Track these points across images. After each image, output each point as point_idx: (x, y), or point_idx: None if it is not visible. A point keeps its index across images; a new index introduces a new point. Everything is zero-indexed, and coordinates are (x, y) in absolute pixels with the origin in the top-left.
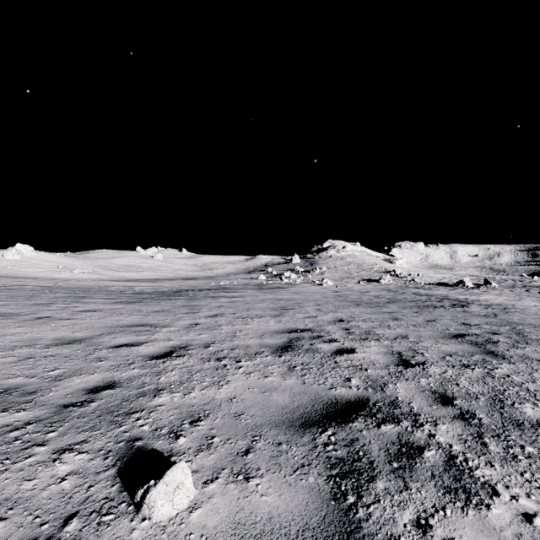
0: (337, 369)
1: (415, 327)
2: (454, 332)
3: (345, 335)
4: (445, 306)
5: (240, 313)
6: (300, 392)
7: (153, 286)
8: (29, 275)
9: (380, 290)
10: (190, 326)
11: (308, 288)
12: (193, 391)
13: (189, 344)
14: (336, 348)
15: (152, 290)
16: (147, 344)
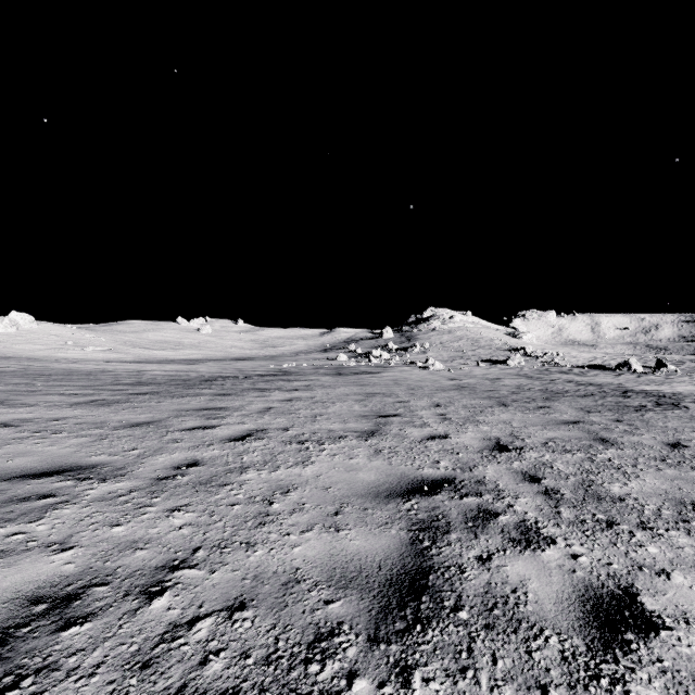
0: None
1: (675, 469)
2: None
3: (546, 504)
4: (650, 407)
5: (297, 427)
6: None
7: (179, 370)
8: (23, 354)
9: (514, 376)
10: (171, 471)
11: (409, 372)
12: None
13: (103, 575)
14: (569, 584)
15: (169, 378)
16: None
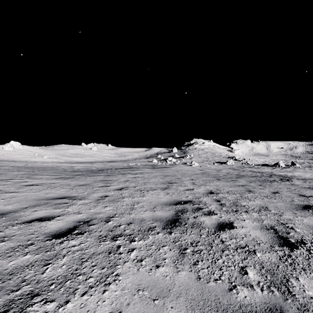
0: (227, 251)
1: (268, 199)
2: (300, 203)
3: (219, 207)
4: (277, 180)
5: (139, 186)
6: (198, 299)
7: (87, 166)
8: (17, 159)
9: (228, 169)
10: (100, 198)
11: (183, 167)
12: (72, 299)
13: (93, 218)
14: (216, 221)
15: (85, 169)
16: (57, 218)
